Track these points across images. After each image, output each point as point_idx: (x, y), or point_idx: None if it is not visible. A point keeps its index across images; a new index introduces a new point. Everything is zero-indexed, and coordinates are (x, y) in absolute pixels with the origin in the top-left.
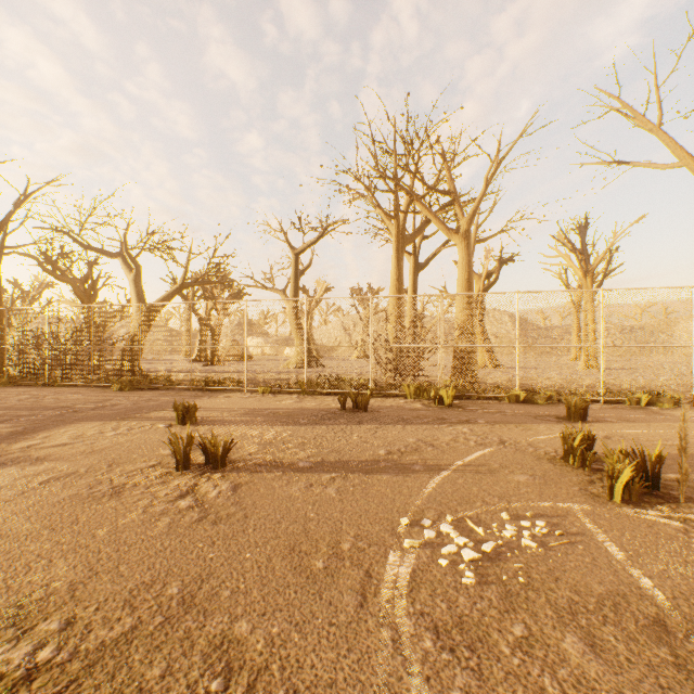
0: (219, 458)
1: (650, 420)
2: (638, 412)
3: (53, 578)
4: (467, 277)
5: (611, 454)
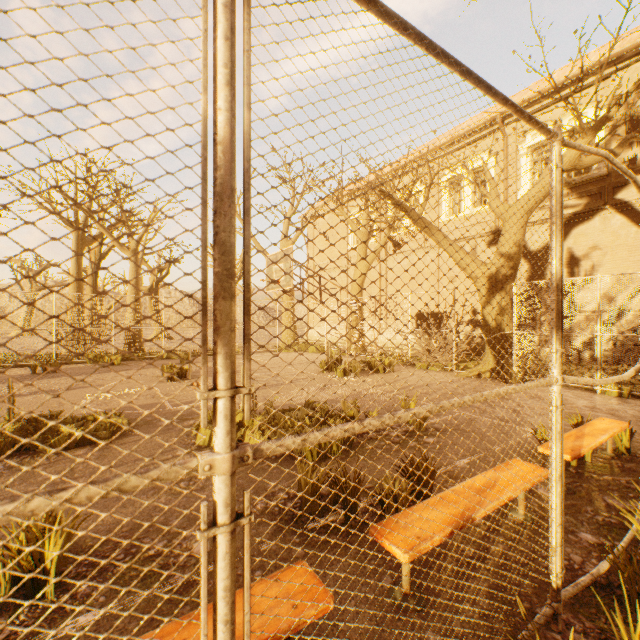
0: None
1: None
2: None
3: None
4: (136, 280)
5: (172, 369)
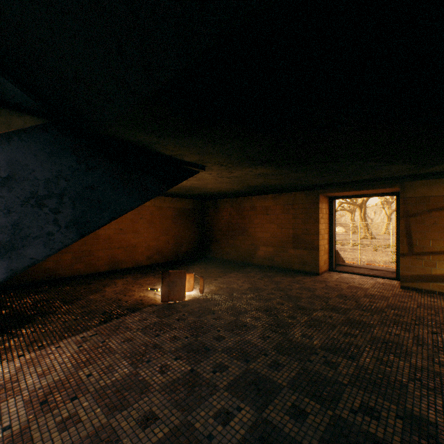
0: None
1: None
2: None
3: None
4: None
5: None
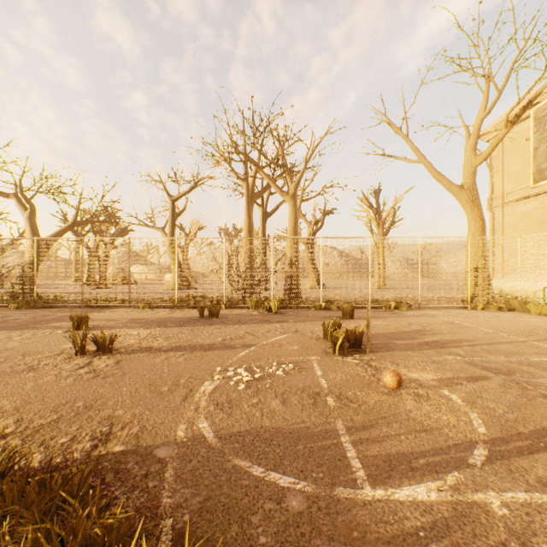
0: (107, 346)
1: (388, 317)
2: (386, 313)
3: (2, 406)
4: (294, 225)
5: (339, 331)
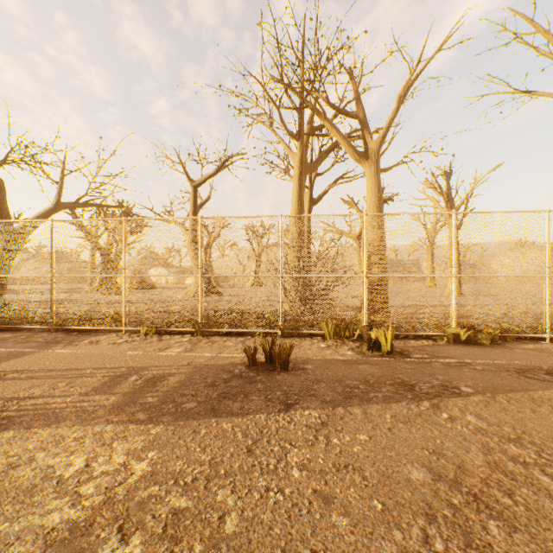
0: None
1: None
2: None
3: None
4: (378, 202)
5: None
